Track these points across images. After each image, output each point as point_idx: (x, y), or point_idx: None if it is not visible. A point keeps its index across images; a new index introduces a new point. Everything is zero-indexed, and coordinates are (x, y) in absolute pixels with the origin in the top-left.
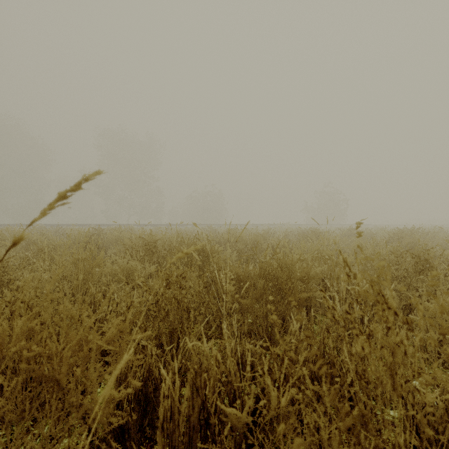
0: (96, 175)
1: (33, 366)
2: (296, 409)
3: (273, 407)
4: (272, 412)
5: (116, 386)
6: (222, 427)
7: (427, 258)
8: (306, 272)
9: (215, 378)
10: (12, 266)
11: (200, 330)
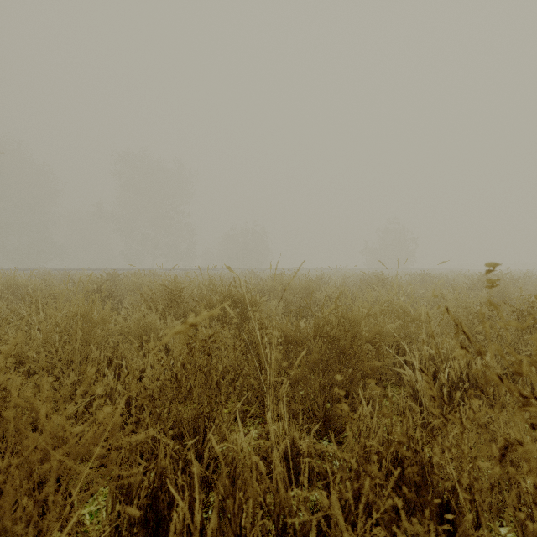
0: None
1: None
2: None
3: None
4: None
5: (113, 498)
6: None
7: (532, 312)
8: (377, 332)
9: (253, 499)
10: None
11: (236, 413)
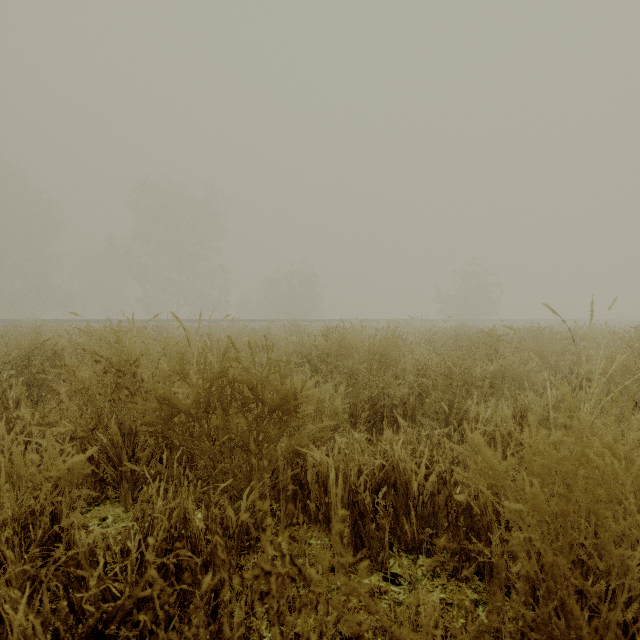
0: None
1: None
2: None
3: None
4: None
5: None
6: None
7: None
8: None
9: None
10: None
11: None
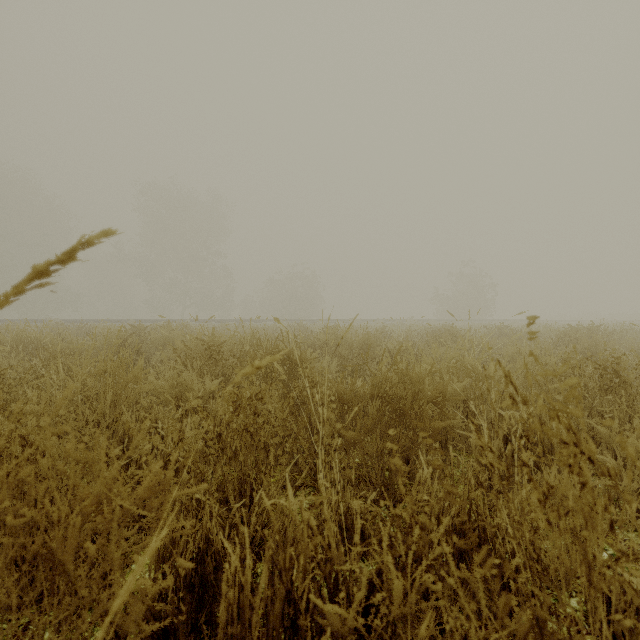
0: (103, 236)
1: (23, 540)
2: (432, 606)
3: (396, 602)
4: (395, 611)
5: (157, 563)
6: (317, 630)
7: (617, 369)
8: (440, 390)
9: (306, 555)
10: (9, 381)
11: (285, 477)
